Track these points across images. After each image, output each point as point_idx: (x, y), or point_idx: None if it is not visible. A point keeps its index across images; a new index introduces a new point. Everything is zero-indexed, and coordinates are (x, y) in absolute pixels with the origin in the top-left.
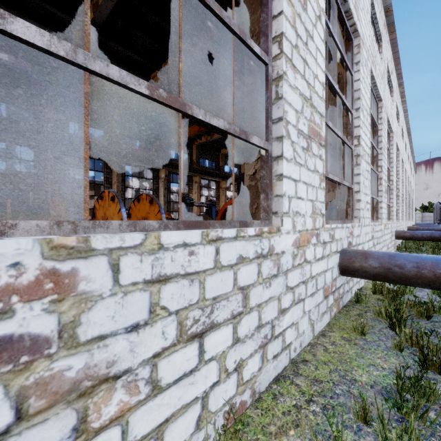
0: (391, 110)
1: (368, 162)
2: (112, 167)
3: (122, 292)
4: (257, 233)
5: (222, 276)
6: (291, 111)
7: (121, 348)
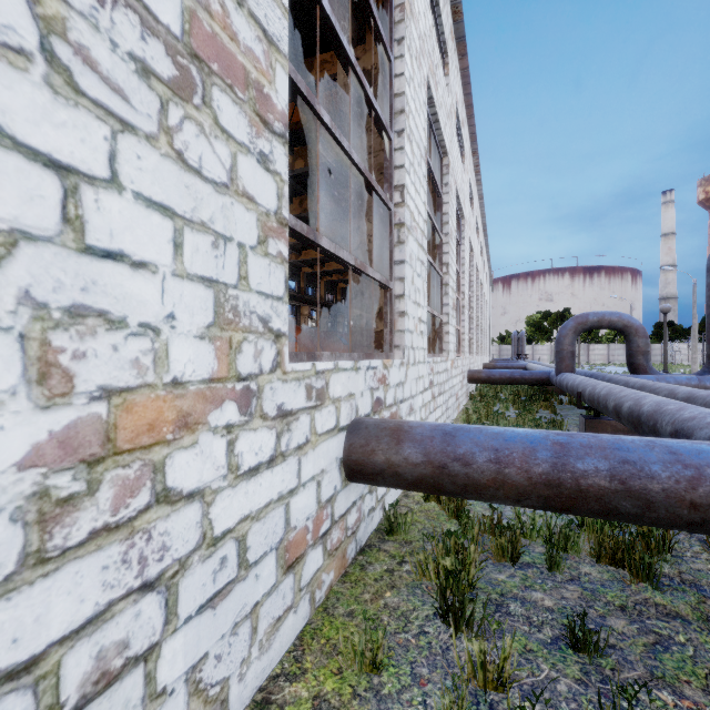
0: (462, 182)
1: (422, 246)
2: None
3: None
4: None
5: None
6: None
7: None
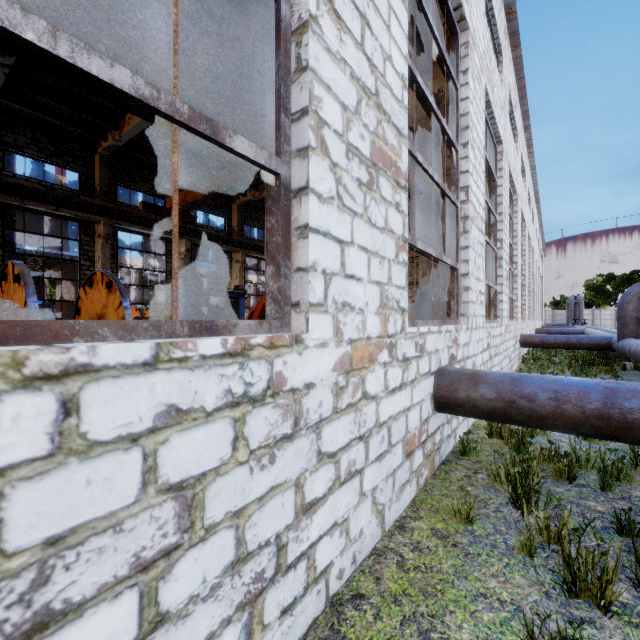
0: (515, 161)
1: (482, 231)
2: (95, 234)
3: None
4: (231, 350)
5: (91, 472)
6: (332, 102)
7: None
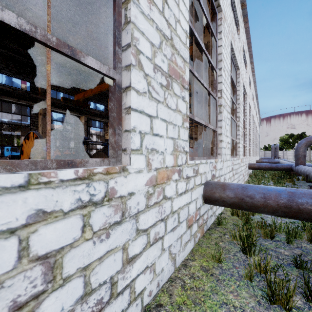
0: (246, 78)
1: (229, 112)
2: (38, 113)
3: None
4: (81, 176)
5: None
6: (145, 41)
7: None
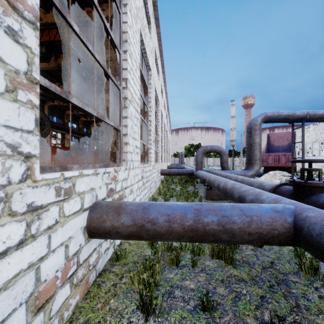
0: (158, 85)
1: (137, 111)
2: None
3: None
4: None
5: None
6: None
7: None
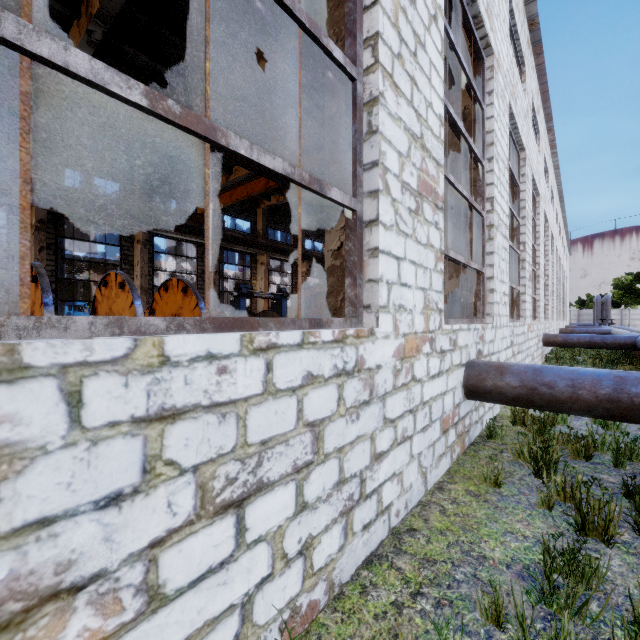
0: (538, 165)
1: (505, 237)
2: (134, 239)
3: (87, 440)
4: (336, 338)
5: (277, 406)
6: (392, 153)
7: (86, 537)
